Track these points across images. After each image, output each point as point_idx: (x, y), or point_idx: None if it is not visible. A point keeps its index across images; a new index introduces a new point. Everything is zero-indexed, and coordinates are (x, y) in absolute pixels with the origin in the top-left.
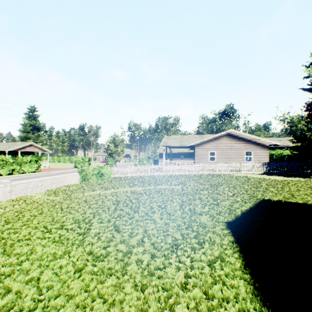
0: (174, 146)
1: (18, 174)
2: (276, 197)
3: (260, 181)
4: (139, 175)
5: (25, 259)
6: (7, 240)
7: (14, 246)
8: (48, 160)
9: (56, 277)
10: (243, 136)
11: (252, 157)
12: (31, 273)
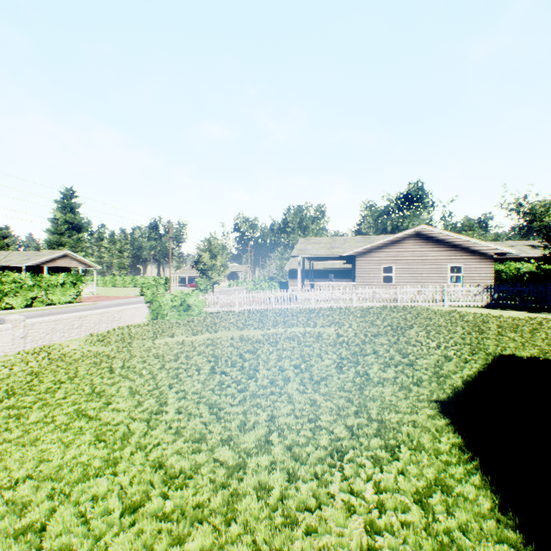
0: (318, 257)
1: (43, 307)
2: (525, 350)
3: (485, 320)
4: (254, 308)
5: (26, 476)
6: (1, 431)
7: (10, 446)
8: (95, 282)
9: (81, 525)
10: (446, 238)
11: (463, 276)
12: (28, 514)
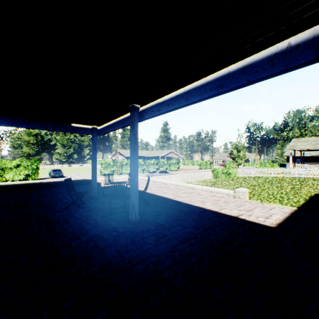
0: (305, 150)
1: (169, 171)
2: None
3: None
4: (261, 175)
5: None
6: None
7: None
8: (180, 163)
9: None
10: None
11: None
12: None
